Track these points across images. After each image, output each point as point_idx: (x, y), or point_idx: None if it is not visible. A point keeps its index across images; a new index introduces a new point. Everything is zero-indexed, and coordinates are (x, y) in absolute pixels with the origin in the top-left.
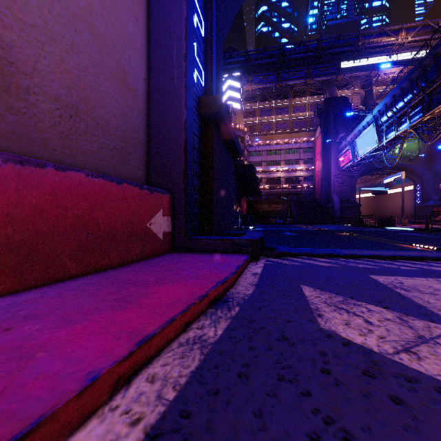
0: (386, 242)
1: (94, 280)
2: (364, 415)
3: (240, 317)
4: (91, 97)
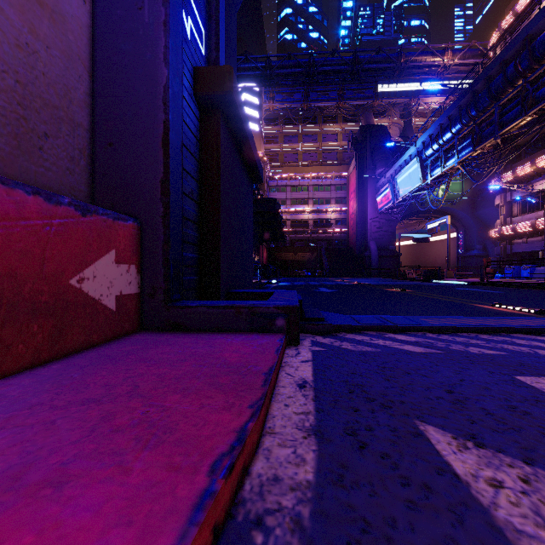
0: (458, 302)
1: None
2: None
3: None
4: None
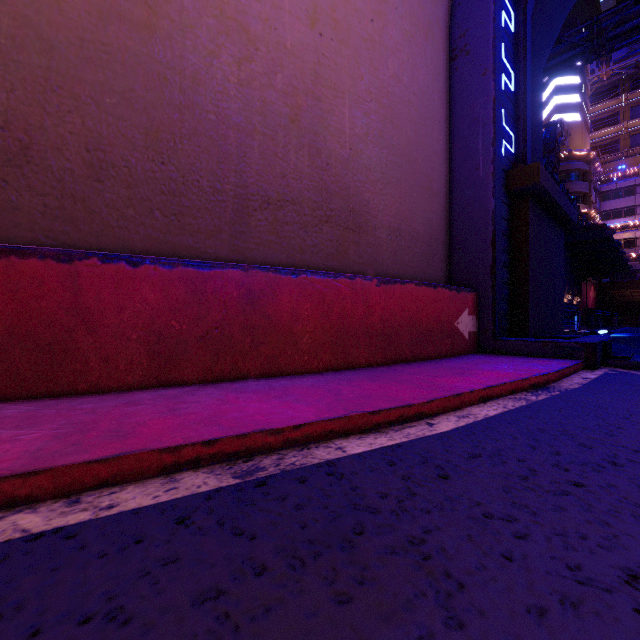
0: None
1: (425, 364)
2: (639, 428)
3: (559, 396)
4: (408, 216)
